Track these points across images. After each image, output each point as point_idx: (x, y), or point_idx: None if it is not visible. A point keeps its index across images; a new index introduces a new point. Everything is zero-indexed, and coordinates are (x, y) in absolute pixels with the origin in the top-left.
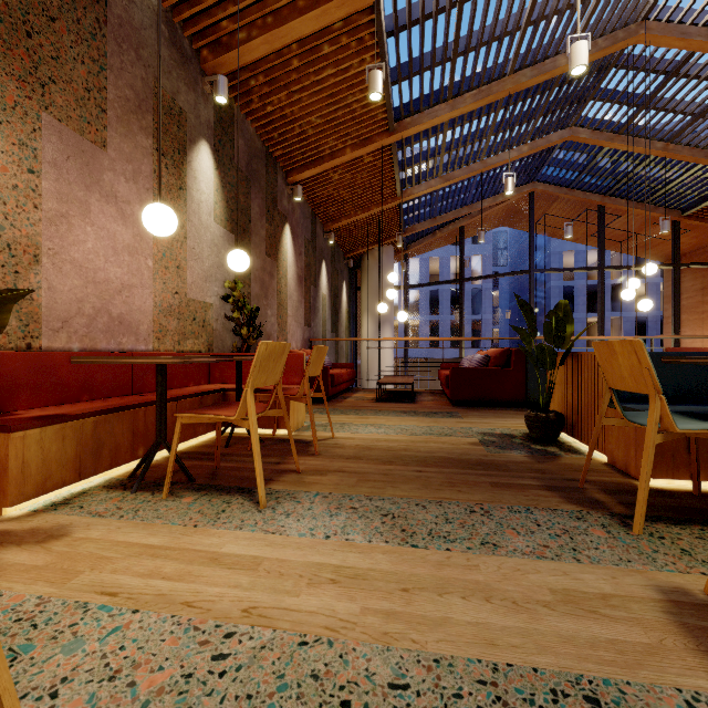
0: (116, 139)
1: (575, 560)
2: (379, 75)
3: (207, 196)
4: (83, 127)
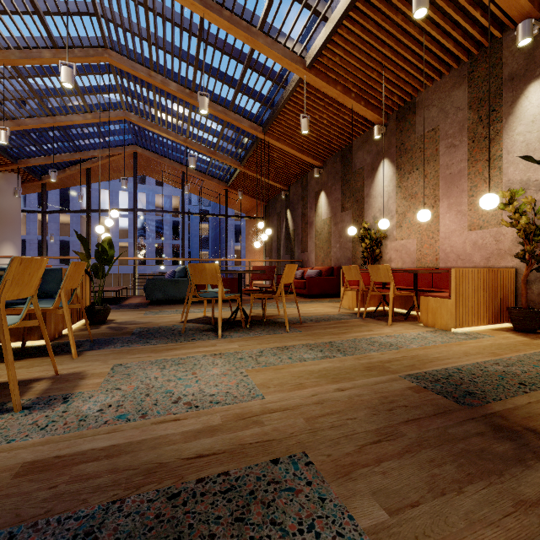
0: None
1: None
2: None
3: None
4: None
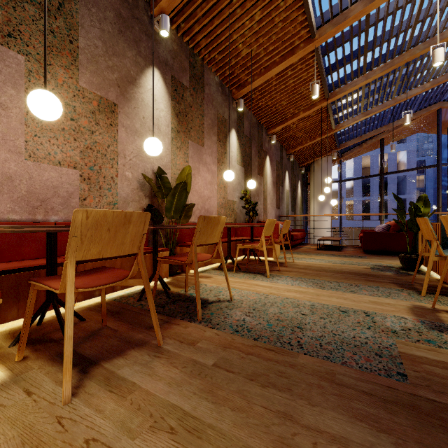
0: (206, 141)
1: (385, 297)
2: (317, 87)
3: (234, 153)
4: (198, 141)
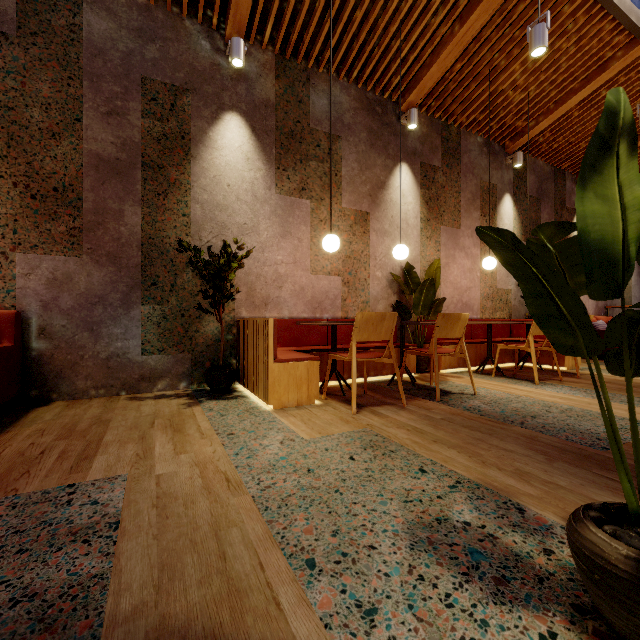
0: (464, 221)
1: None
2: None
3: (508, 225)
4: (453, 224)
